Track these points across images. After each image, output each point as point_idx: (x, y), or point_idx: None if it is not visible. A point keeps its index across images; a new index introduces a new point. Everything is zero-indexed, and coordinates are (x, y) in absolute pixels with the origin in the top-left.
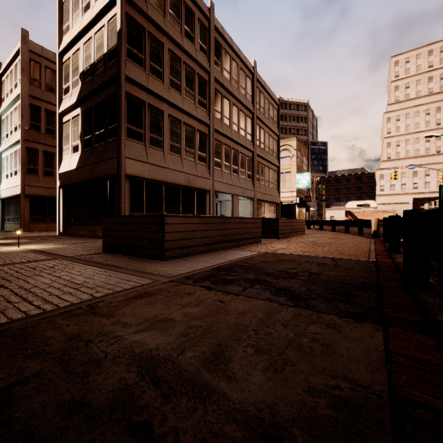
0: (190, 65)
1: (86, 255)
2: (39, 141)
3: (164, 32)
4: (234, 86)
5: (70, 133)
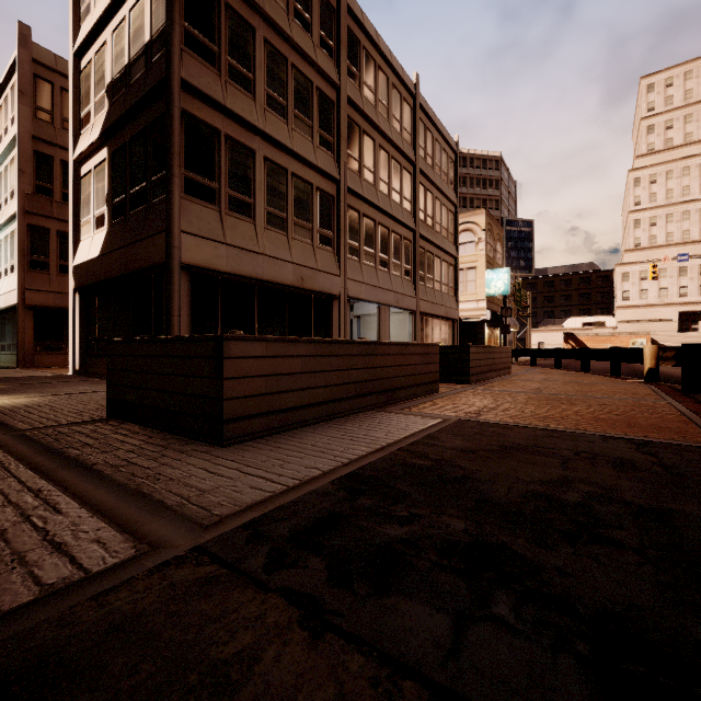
0: (303, 71)
1: (63, 425)
2: (50, 215)
3: (256, 6)
4: (383, 116)
5: (92, 194)
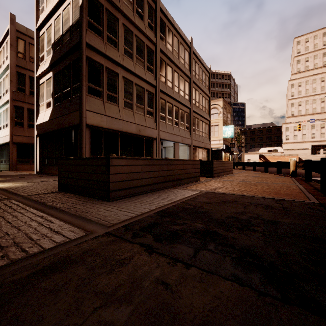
0: (140, 38)
1: (41, 194)
2: (24, 101)
3: (119, 9)
4: (176, 57)
5: (45, 92)
